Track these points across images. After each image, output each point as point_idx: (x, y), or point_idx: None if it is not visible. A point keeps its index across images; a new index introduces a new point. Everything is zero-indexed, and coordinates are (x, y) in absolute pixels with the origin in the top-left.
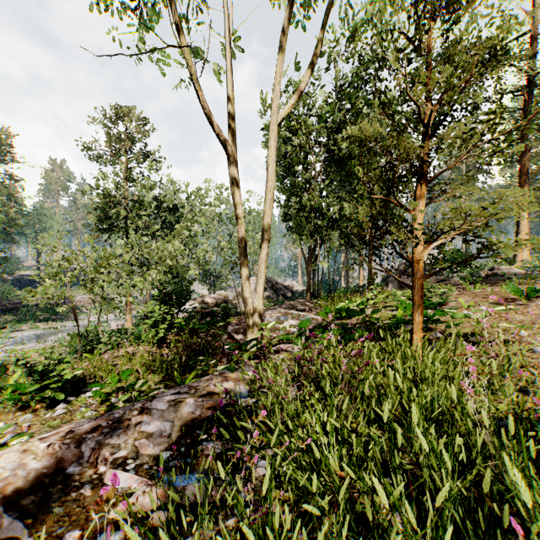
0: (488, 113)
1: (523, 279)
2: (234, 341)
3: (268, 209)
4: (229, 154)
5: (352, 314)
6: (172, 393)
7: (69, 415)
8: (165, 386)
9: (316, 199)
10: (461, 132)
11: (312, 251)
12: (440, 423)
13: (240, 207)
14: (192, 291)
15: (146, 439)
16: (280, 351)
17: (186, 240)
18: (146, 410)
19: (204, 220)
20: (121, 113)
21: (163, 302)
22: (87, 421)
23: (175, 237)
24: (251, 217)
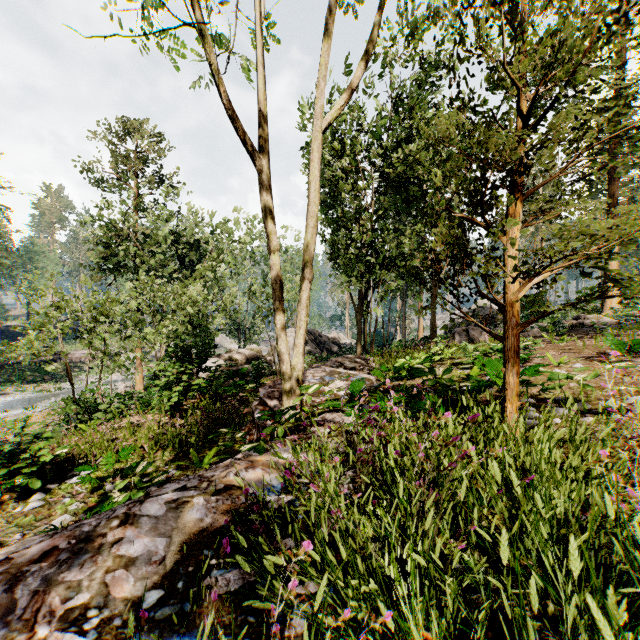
0: (613, 98)
1: (617, 330)
2: (266, 408)
3: (310, 240)
4: (260, 170)
5: (418, 374)
6: (174, 489)
7: (47, 509)
8: (178, 468)
9: (368, 233)
10: (570, 128)
11: (363, 297)
12: (567, 541)
13: (273, 238)
14: (216, 345)
15: (124, 569)
16: (325, 422)
17: (209, 282)
18: (132, 518)
19: (232, 259)
20: (129, 127)
21: (179, 359)
22: (38, 540)
23: (196, 279)
24: (290, 256)
